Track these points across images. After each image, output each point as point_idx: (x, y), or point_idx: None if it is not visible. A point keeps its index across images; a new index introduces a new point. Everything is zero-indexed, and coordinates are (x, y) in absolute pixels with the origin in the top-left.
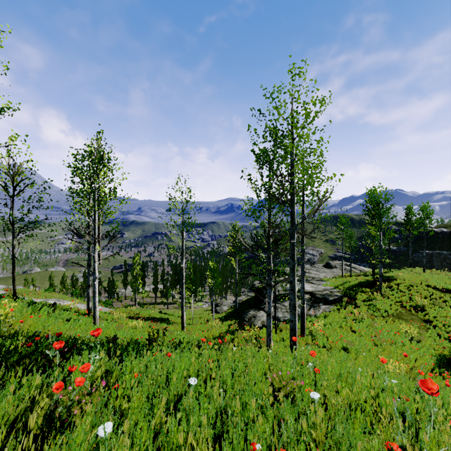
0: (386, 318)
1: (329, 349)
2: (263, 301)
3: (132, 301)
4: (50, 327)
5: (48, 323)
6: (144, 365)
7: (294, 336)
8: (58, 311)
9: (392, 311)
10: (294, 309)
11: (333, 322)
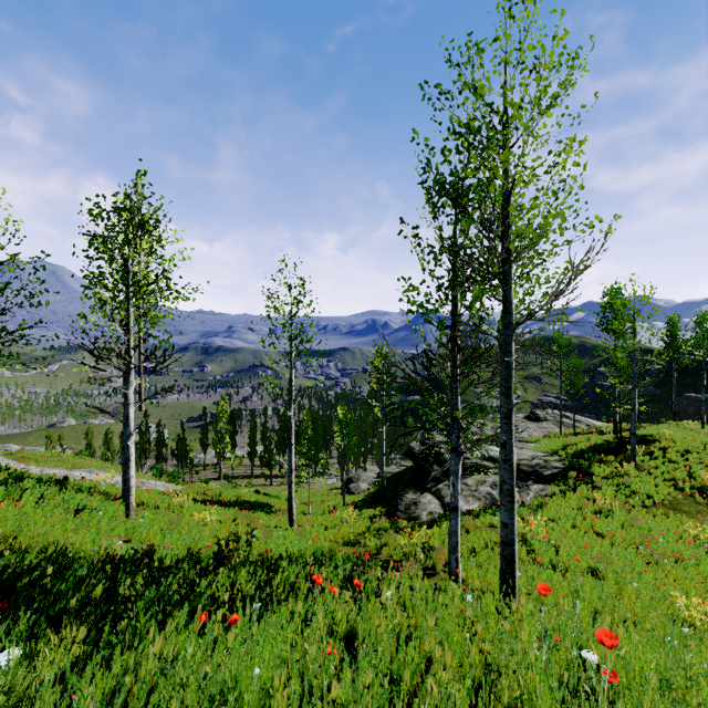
0: (652, 510)
1: (562, 572)
2: (430, 477)
3: (215, 473)
4: (32, 527)
5: (34, 518)
6: (148, 673)
7: (510, 557)
8: (67, 492)
9: (661, 497)
10: (511, 500)
11: (559, 516)
